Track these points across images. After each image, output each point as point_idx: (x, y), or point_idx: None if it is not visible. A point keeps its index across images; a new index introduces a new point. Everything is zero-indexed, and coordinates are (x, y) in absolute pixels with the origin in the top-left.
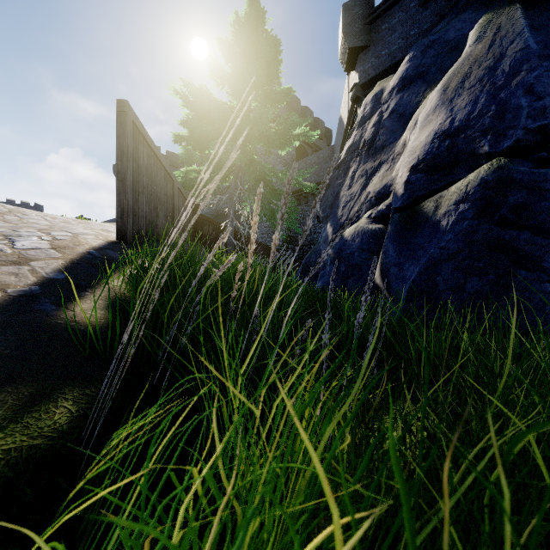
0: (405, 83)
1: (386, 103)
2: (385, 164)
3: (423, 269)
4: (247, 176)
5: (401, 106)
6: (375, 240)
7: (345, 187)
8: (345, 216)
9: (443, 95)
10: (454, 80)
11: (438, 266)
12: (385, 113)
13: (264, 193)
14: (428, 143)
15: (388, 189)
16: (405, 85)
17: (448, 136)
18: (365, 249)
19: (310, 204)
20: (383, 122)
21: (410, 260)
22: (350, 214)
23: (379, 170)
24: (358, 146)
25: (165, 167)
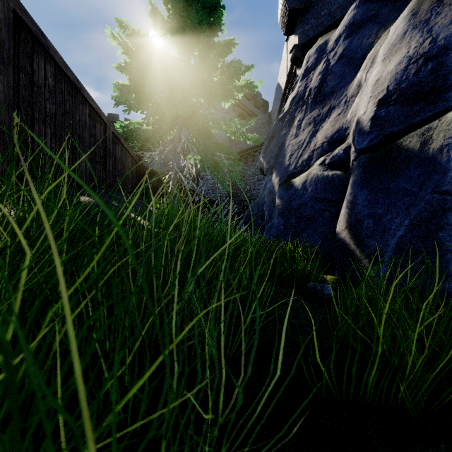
0: (353, 29)
1: (332, 51)
2: (336, 109)
3: (416, 221)
4: (191, 129)
5: (351, 51)
6: (332, 188)
7: (290, 137)
8: (292, 164)
9: (412, 19)
10: (425, 1)
11: (440, 218)
12: (332, 59)
13: (207, 146)
14: (400, 71)
15: (344, 132)
16: (353, 30)
17: (430, 57)
18: (320, 199)
19: (250, 164)
20: (331, 68)
21: (392, 210)
22: (298, 162)
23: (329, 115)
24: (303, 96)
25: (90, 103)
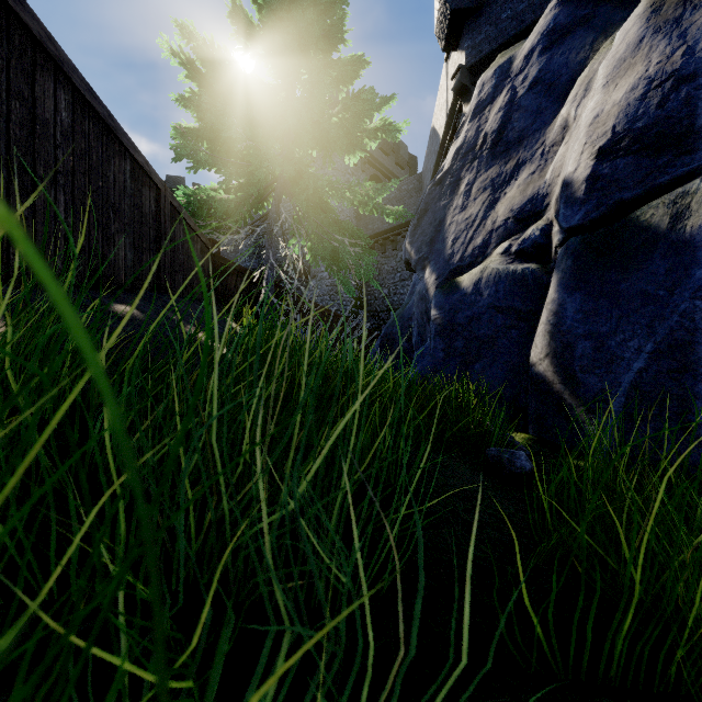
0: (553, 38)
1: (520, 73)
2: (528, 164)
3: (665, 346)
4: (296, 198)
5: (551, 72)
6: (522, 291)
7: (454, 210)
8: (457, 254)
9: (653, 19)
10: None
11: None
12: (521, 86)
13: (322, 225)
14: (635, 102)
15: (541, 202)
16: (554, 40)
17: (684, 78)
18: (504, 309)
19: (389, 255)
20: (519, 100)
21: (625, 327)
22: (467, 250)
23: (517, 175)
24: (474, 145)
25: (133, 154)
